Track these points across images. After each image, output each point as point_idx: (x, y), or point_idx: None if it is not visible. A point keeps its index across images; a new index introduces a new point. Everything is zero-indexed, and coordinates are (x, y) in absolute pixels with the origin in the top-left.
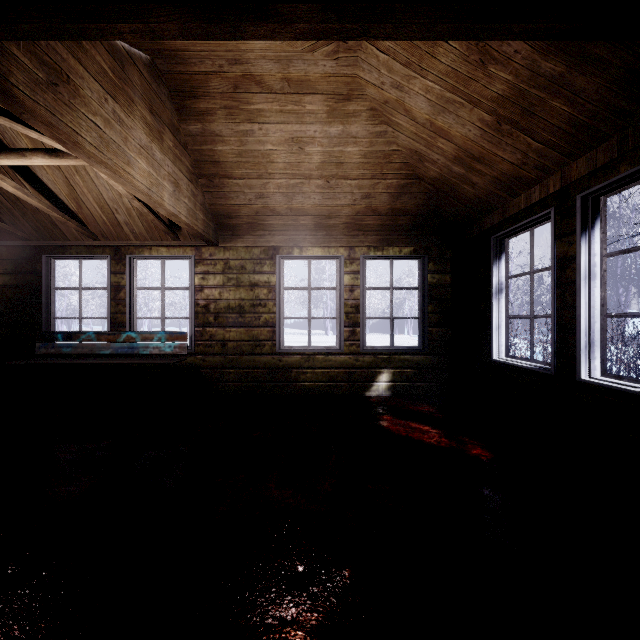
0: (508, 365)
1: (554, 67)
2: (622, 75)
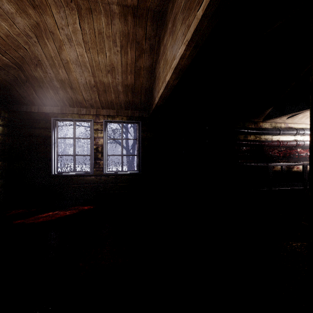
0: (65, 175)
1: (121, 89)
2: (128, 101)
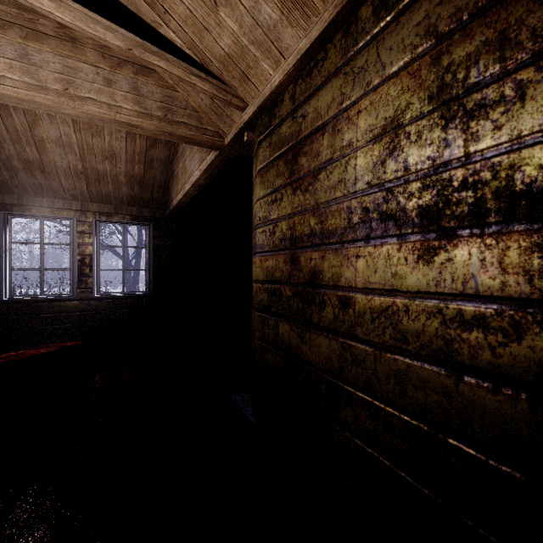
0: (27, 300)
1: (123, 180)
2: (133, 195)
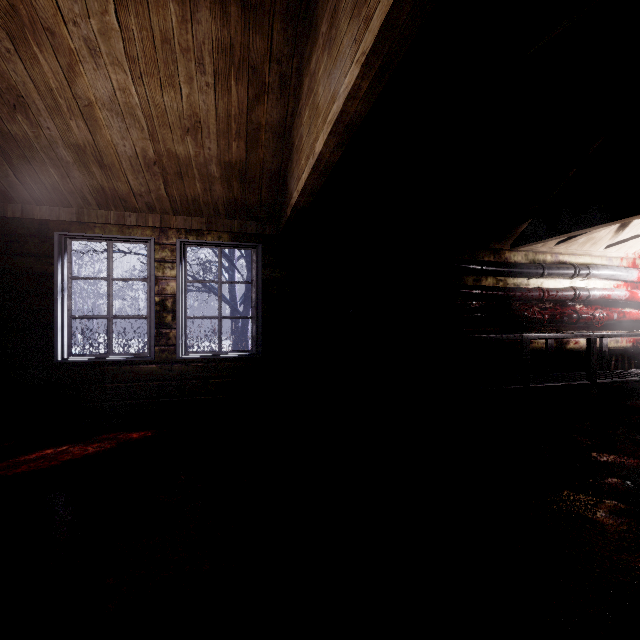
0: (89, 362)
1: (216, 172)
2: (232, 199)
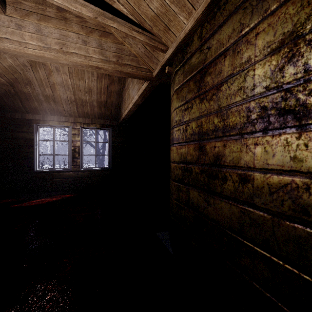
0: (47, 171)
1: (95, 104)
2: (101, 113)
